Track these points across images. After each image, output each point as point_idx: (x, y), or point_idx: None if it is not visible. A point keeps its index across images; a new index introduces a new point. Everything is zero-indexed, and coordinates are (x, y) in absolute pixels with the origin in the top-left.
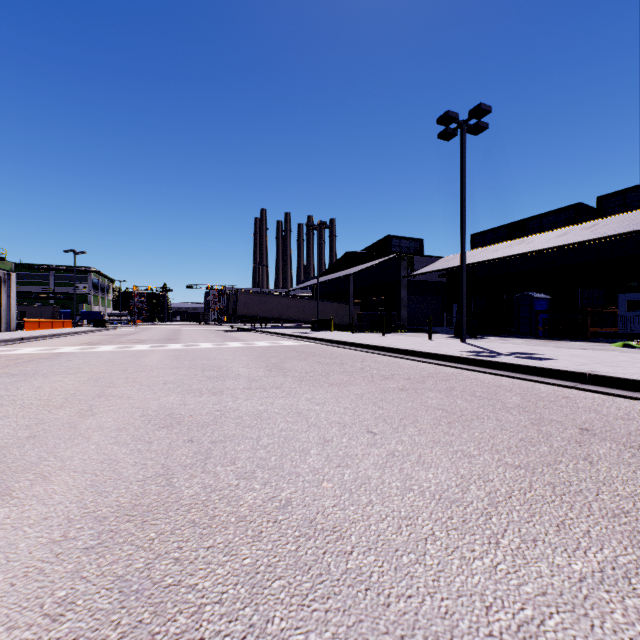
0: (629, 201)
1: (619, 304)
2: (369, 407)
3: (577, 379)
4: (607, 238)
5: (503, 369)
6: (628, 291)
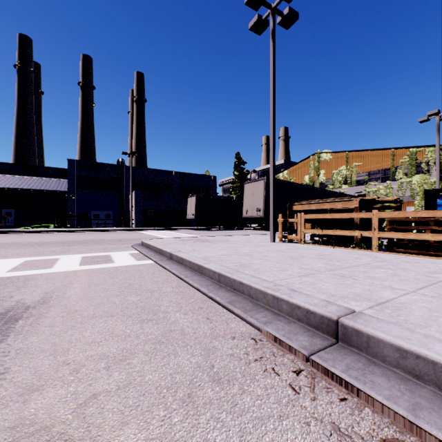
0: (3, 168)
1: (3, 213)
2: (31, 236)
3: (46, 232)
4: (9, 188)
5: (25, 232)
6: (7, 208)
